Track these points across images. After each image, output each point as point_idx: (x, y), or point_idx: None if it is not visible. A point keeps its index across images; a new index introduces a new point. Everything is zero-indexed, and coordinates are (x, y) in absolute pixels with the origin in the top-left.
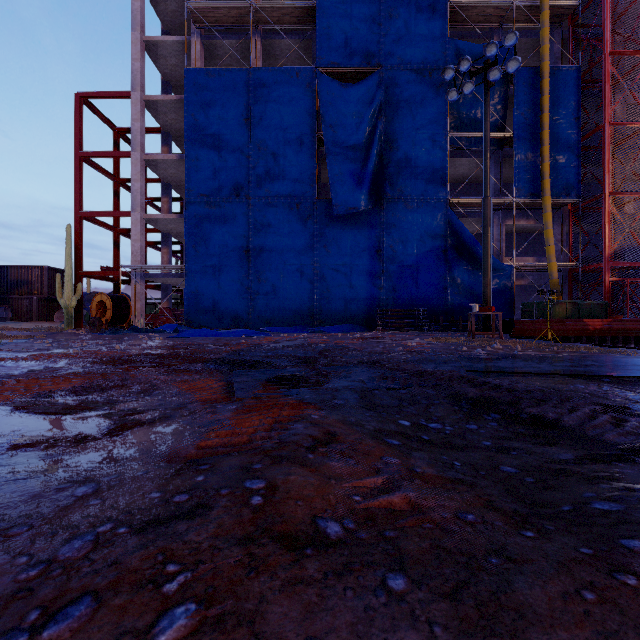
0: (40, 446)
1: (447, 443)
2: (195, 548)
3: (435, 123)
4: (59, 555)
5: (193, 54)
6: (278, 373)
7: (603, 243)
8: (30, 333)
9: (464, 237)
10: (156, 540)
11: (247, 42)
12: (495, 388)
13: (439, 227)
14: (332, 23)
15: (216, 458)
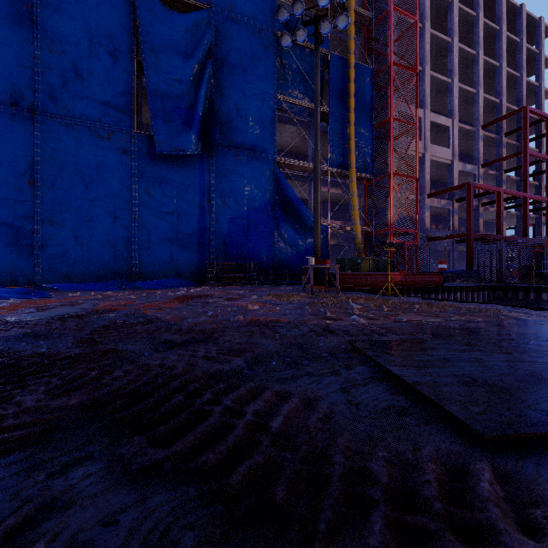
0: None
1: None
2: None
3: (264, 81)
4: None
5: None
6: None
7: (389, 213)
8: None
9: (290, 196)
10: None
11: None
12: None
13: (268, 183)
14: None
15: None
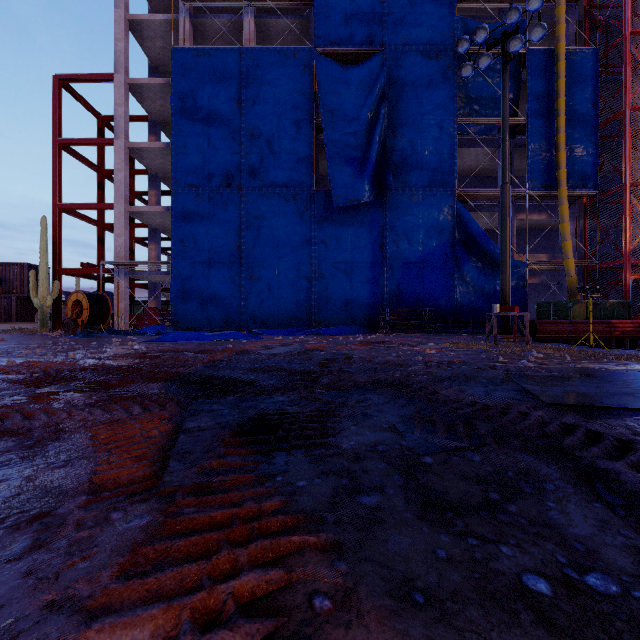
0: None
1: None
2: None
3: (442, 108)
4: None
5: (181, 34)
6: (258, 408)
7: (624, 238)
8: None
9: (474, 231)
10: None
11: (240, 22)
12: None
13: (447, 221)
14: None
15: None
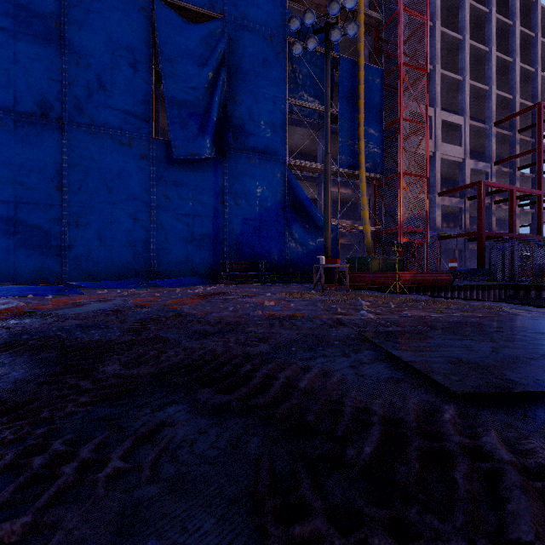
0: None
1: None
2: None
3: (276, 86)
4: None
5: None
6: None
7: (399, 212)
8: None
9: (301, 196)
10: None
11: None
12: None
13: (279, 185)
14: None
15: None
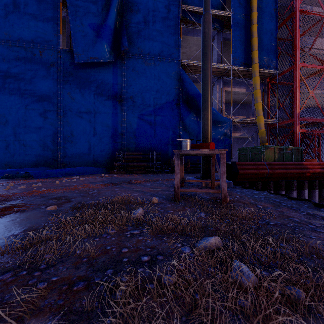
0: None
1: None
2: None
3: None
4: None
5: None
6: None
7: (295, 103)
8: None
9: (193, 92)
10: None
11: None
12: None
13: (173, 83)
14: None
15: None
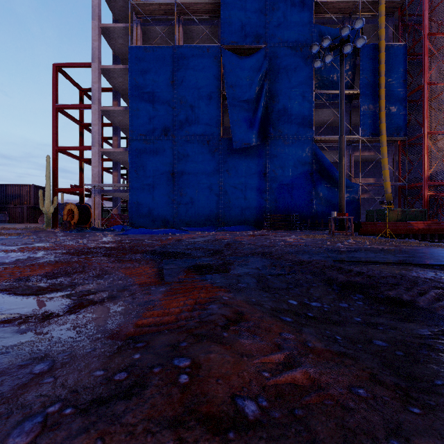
0: (15, 322)
1: (327, 319)
2: (131, 432)
3: (304, 84)
4: (9, 439)
5: (135, 36)
6: (196, 262)
7: (423, 168)
8: (21, 231)
9: (325, 164)
10: (97, 422)
11: (172, 28)
12: (358, 274)
13: (307, 157)
14: (232, 14)
15: (150, 336)
